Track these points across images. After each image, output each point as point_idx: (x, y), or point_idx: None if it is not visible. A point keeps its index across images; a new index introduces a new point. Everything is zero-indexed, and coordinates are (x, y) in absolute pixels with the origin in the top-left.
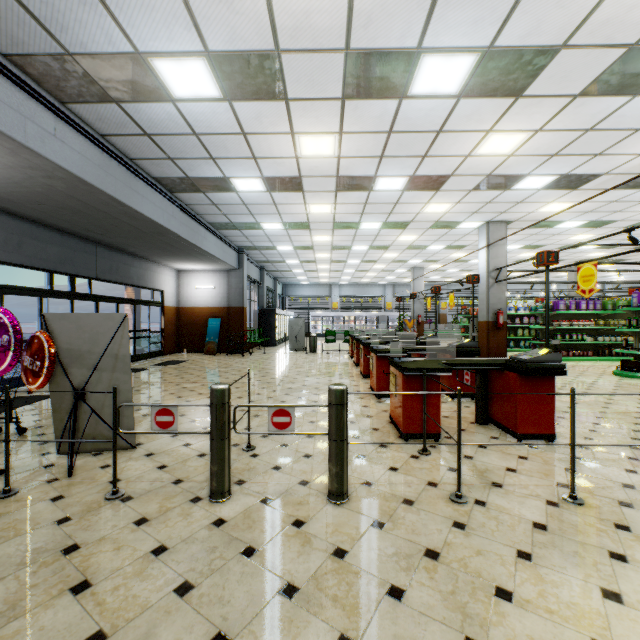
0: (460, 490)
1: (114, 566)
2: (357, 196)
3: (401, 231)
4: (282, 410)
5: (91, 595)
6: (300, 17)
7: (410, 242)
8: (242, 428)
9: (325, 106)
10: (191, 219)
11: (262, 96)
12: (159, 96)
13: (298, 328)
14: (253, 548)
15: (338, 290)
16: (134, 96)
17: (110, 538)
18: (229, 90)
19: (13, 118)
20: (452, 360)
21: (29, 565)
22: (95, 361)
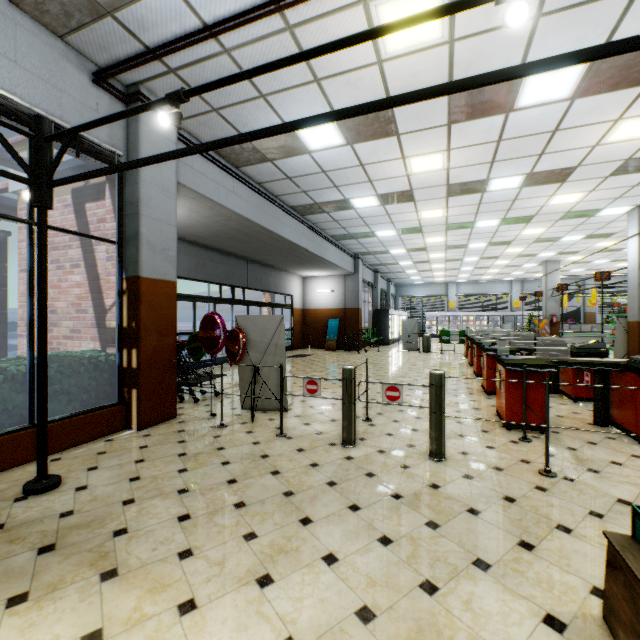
0: (548, 466)
1: (290, 467)
2: (469, 198)
3: (524, 225)
4: (393, 387)
5: (281, 477)
6: (408, 79)
7: (537, 235)
8: (361, 407)
9: (432, 133)
10: (316, 235)
11: (377, 136)
12: (300, 152)
13: (411, 328)
14: (372, 473)
15: (455, 289)
16: (283, 155)
17: (284, 455)
18: (351, 138)
19: (213, 187)
20: (564, 359)
21: (246, 459)
22: (264, 348)
